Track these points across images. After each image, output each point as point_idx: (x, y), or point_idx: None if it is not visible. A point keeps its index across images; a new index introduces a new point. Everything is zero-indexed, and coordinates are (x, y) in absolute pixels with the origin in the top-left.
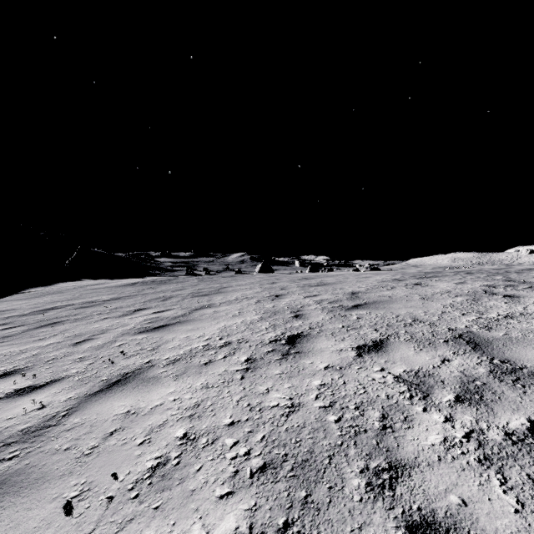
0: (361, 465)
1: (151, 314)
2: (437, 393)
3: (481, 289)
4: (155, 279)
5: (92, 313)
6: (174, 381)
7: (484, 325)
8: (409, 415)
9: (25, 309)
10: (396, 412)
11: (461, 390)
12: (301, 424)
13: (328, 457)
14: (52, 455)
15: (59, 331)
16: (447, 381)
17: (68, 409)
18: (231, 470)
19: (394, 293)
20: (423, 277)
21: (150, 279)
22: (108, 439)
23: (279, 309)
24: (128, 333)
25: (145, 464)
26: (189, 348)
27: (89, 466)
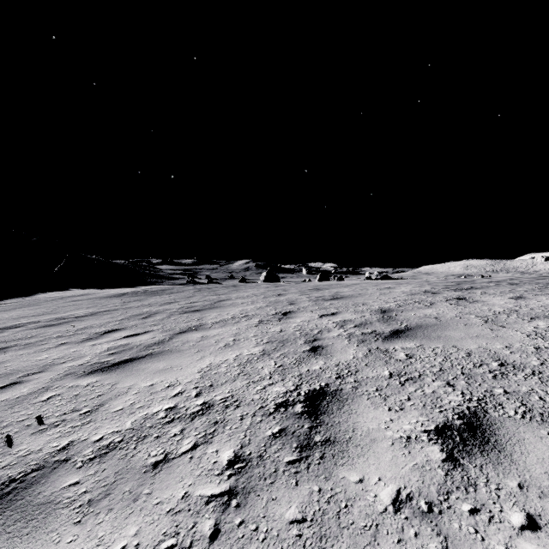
0: None
1: (121, 338)
2: None
3: None
4: (148, 289)
5: (52, 335)
6: (75, 527)
7: None
8: None
9: None
10: None
11: None
12: None
13: None
14: None
15: None
16: None
17: None
18: None
19: (438, 312)
20: (460, 289)
21: (142, 289)
22: None
23: (288, 337)
24: (73, 373)
25: None
26: (144, 414)
27: None
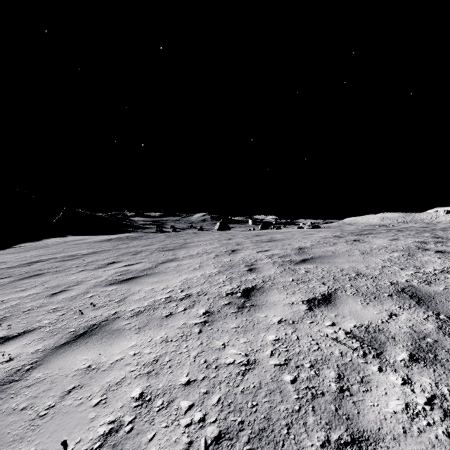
0: (322, 436)
1: (122, 267)
2: (390, 350)
3: (413, 245)
4: (129, 236)
5: (71, 266)
6: (136, 334)
7: (423, 280)
8: (365, 375)
9: (14, 261)
10: (352, 372)
11: (414, 347)
12: (257, 384)
13: (286, 426)
14: (7, 416)
15: (40, 282)
16: (398, 338)
17: (33, 362)
18: (185, 440)
19: (336, 248)
20: (360, 234)
21: (124, 236)
22: (65, 398)
23: (234, 263)
24: (99, 285)
25: (97, 430)
26: (153, 300)
27: (41, 431)
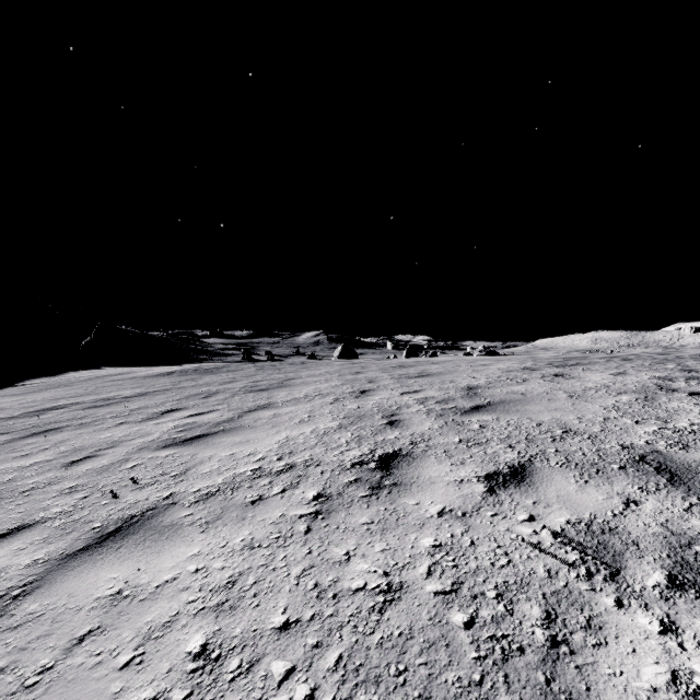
0: None
1: (186, 417)
2: (633, 568)
3: (652, 384)
4: (199, 367)
5: (105, 415)
6: (202, 534)
7: (675, 441)
8: (593, 614)
9: (16, 408)
10: (570, 608)
11: (674, 562)
12: (406, 630)
13: None
14: None
15: (53, 443)
16: (644, 544)
17: (27, 583)
18: None
19: (528, 388)
20: (564, 365)
21: (192, 367)
22: (73, 652)
23: (365, 412)
24: (148, 447)
25: None
26: (232, 473)
27: None
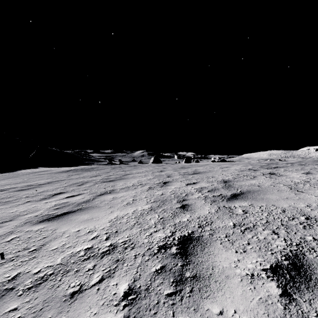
0: None
1: (64, 198)
2: None
3: None
4: (83, 168)
5: (22, 196)
6: None
7: None
8: None
9: None
10: None
11: None
12: None
13: None
14: None
15: None
16: None
17: None
18: None
19: (259, 182)
20: (270, 167)
21: (80, 168)
22: None
23: (166, 198)
24: (30, 221)
25: None
26: (70, 252)
27: None
